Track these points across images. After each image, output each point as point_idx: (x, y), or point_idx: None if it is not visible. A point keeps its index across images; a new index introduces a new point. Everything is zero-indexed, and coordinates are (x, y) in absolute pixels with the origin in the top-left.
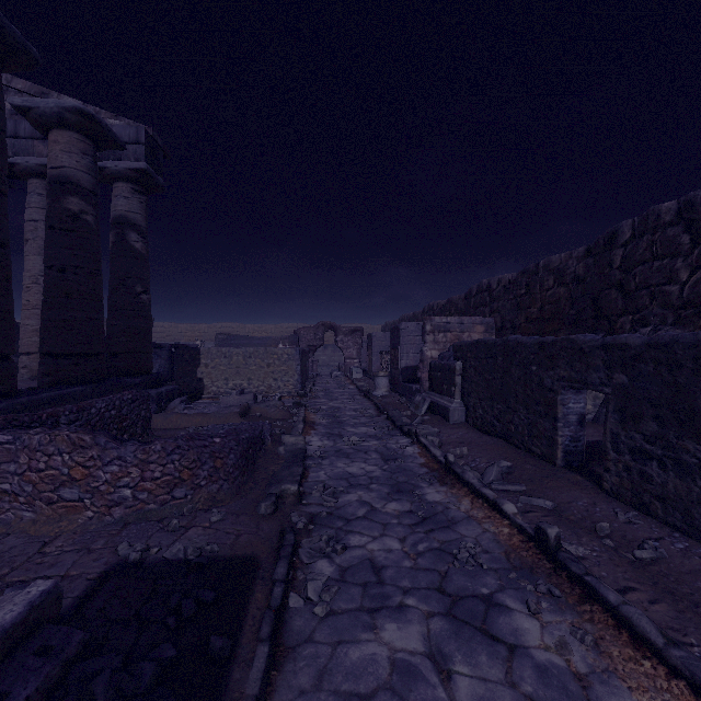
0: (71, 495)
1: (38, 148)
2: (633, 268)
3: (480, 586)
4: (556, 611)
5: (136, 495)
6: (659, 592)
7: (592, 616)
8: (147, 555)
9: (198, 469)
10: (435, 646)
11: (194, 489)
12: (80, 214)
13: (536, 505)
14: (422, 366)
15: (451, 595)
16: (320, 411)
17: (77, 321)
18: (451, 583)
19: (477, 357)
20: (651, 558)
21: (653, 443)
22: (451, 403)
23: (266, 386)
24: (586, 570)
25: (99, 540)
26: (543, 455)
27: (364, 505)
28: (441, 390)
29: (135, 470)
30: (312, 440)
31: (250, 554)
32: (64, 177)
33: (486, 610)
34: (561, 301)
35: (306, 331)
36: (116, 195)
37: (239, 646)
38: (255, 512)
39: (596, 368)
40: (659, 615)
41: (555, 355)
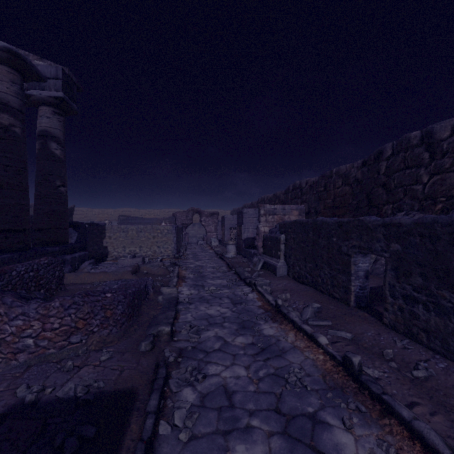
0: None
1: None
2: (393, 174)
3: (306, 405)
4: (365, 425)
5: (37, 343)
6: (435, 404)
7: (391, 428)
8: (42, 395)
9: (92, 319)
10: None
11: (88, 334)
12: (10, 126)
13: (340, 336)
14: (258, 237)
15: (286, 414)
16: (189, 268)
17: (7, 205)
18: (285, 404)
19: (295, 232)
20: (424, 376)
21: (419, 291)
22: (278, 263)
23: (152, 251)
24: (382, 389)
25: (2, 383)
26: (341, 298)
27: (219, 340)
28: (271, 254)
29: (37, 323)
30: (183, 290)
31: (130, 387)
32: None
33: (313, 427)
34: (346, 195)
35: (180, 214)
36: (41, 115)
37: None
38: (137, 349)
39: (378, 240)
40: (439, 425)
41: (350, 230)
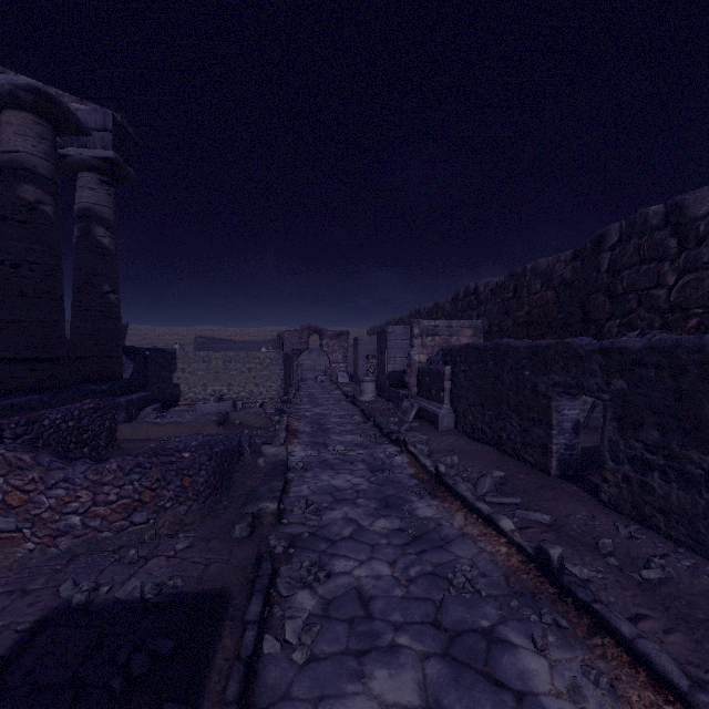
0: (7, 525)
1: None
2: (621, 272)
3: (479, 618)
4: (565, 646)
5: (86, 522)
6: (673, 618)
7: (604, 651)
8: (95, 596)
9: (163, 489)
10: (432, 697)
11: (157, 512)
12: (37, 204)
13: (533, 520)
14: (410, 371)
15: (448, 629)
16: (304, 418)
17: (33, 322)
18: (448, 615)
19: (466, 362)
20: (659, 578)
21: (654, 452)
22: (440, 409)
23: (247, 391)
24: (594, 595)
25: (38, 578)
26: (537, 463)
27: (350, 523)
28: (430, 395)
29: (85, 493)
30: (295, 450)
31: (220, 588)
32: (17, 163)
33: (488, 648)
34: (548, 305)
35: (290, 334)
36: (81, 186)
37: None
38: (229, 535)
39: (593, 373)
40: (676, 647)
41: (550, 359)
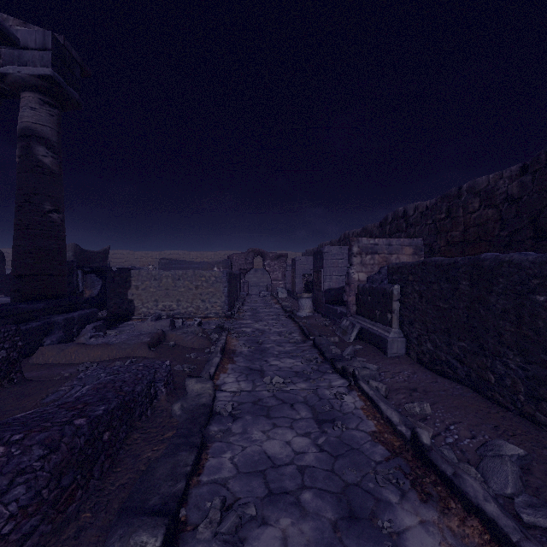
0: None
1: None
2: None
3: None
4: None
5: None
6: None
7: None
8: None
9: None
10: None
11: None
12: None
13: None
14: (348, 289)
15: None
16: (243, 335)
17: None
18: None
19: (423, 281)
20: None
21: None
22: (388, 333)
23: (194, 307)
24: None
25: None
26: None
27: None
28: (373, 316)
29: None
30: (226, 382)
31: None
32: None
33: None
34: (489, 223)
35: (237, 256)
36: (22, 106)
37: None
38: None
39: None
40: None
41: None
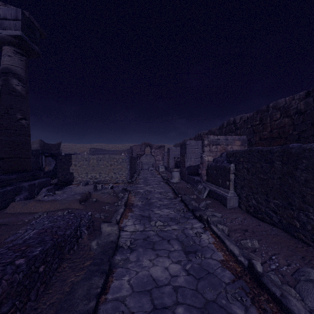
0: None
1: None
2: None
3: None
4: None
5: None
6: None
7: None
8: None
9: None
10: None
11: None
12: None
13: None
14: (202, 166)
15: None
16: (138, 194)
17: None
18: None
19: (249, 161)
20: None
21: None
22: (227, 193)
23: (110, 177)
24: None
25: None
26: None
27: None
28: (217, 182)
29: None
30: (127, 225)
31: None
32: None
33: None
34: (286, 126)
35: (136, 147)
36: (3, 54)
37: None
38: None
39: None
40: None
41: None
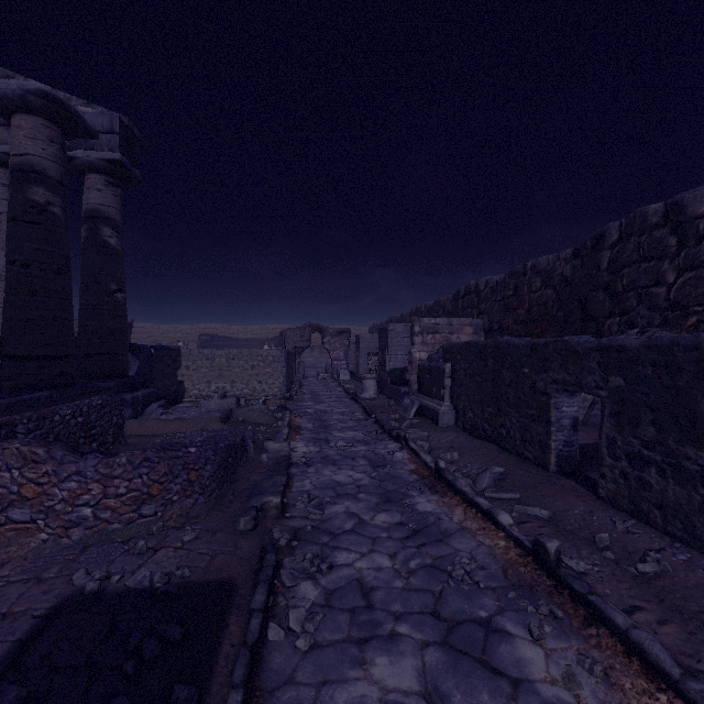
0: (22, 516)
1: (2, 135)
2: (620, 270)
3: (477, 608)
4: (561, 636)
5: (97, 514)
6: (667, 610)
7: (598, 641)
8: (107, 584)
9: (170, 483)
10: (431, 683)
11: (165, 504)
12: (46, 205)
13: (531, 514)
14: (410, 368)
15: (447, 619)
16: (306, 414)
17: (42, 321)
18: (447, 605)
19: (466, 359)
20: (654, 571)
21: (651, 448)
22: (441, 406)
23: (250, 388)
24: (589, 588)
25: (52, 567)
26: (536, 460)
27: (351, 517)
28: (430, 393)
29: (96, 486)
30: (297, 446)
31: (225, 578)
32: (28, 166)
33: (486, 637)
34: (548, 303)
35: (292, 332)
36: (88, 187)
37: (208, 694)
38: (234, 528)
39: (591, 371)
40: (670, 638)
41: (549, 357)
